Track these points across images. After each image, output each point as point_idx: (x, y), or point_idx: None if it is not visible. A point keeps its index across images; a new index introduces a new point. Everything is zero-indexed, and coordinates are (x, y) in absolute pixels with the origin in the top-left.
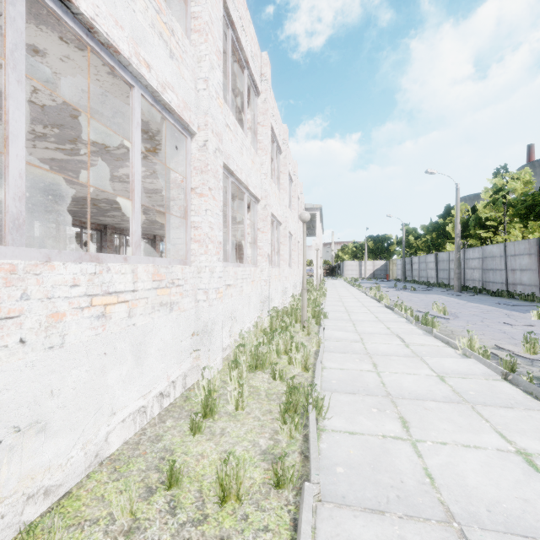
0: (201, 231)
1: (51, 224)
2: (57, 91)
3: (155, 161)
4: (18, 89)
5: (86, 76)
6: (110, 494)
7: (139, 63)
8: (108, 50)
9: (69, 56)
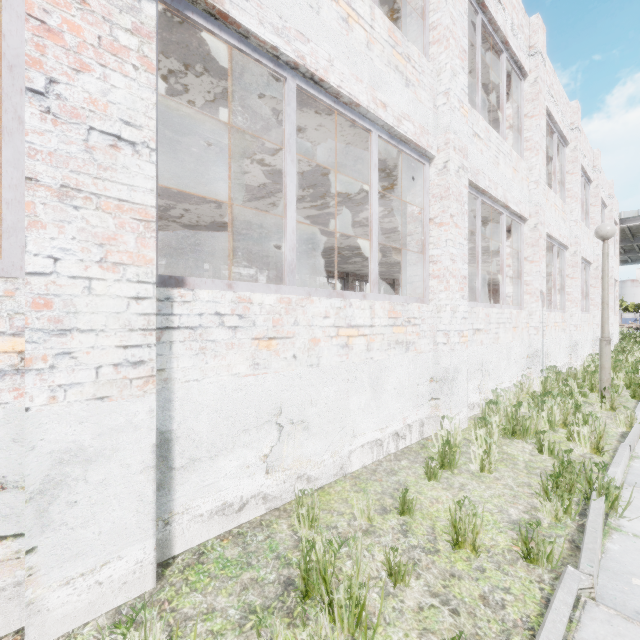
0: (440, 265)
1: (305, 277)
2: (312, 157)
3: (393, 198)
4: (291, 166)
5: (333, 136)
6: (352, 500)
7: (376, 107)
8: (350, 107)
9: (321, 124)
